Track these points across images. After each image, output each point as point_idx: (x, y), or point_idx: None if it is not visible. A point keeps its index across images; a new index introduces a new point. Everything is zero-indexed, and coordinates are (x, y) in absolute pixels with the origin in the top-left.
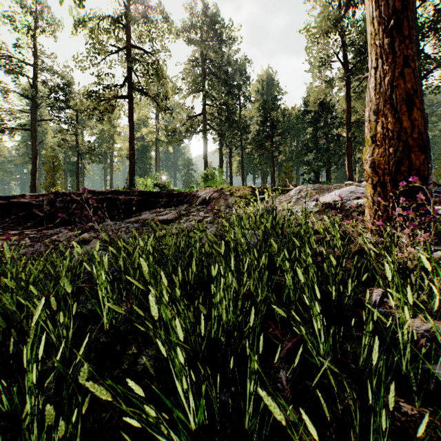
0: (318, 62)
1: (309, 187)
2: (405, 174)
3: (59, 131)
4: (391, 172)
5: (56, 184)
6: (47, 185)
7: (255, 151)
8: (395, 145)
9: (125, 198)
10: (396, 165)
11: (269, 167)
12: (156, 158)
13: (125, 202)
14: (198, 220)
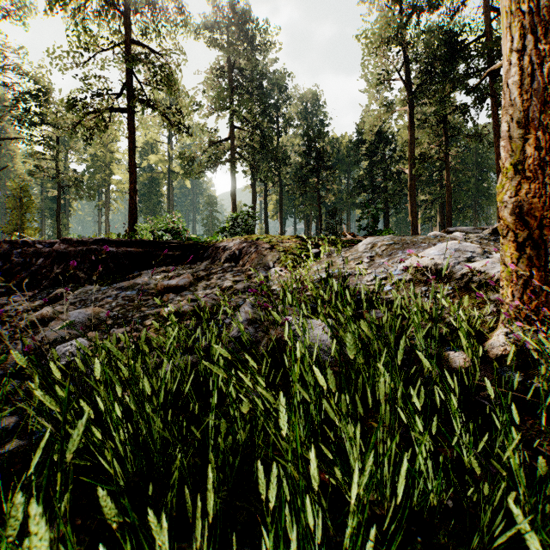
0: (375, 79)
1: (386, 240)
2: None
3: (31, 154)
4: None
5: (26, 227)
6: (12, 229)
7: (298, 189)
8: None
9: (118, 250)
10: None
11: (313, 209)
12: (169, 194)
13: (118, 256)
14: (223, 288)
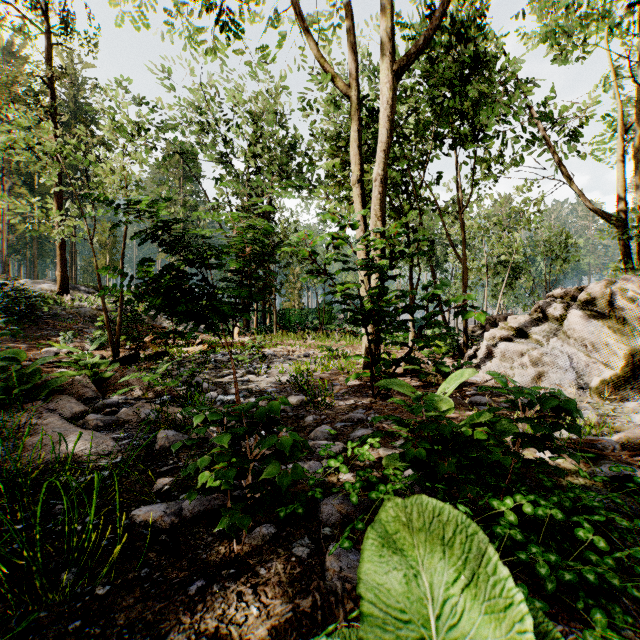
0: None
1: (31, 281)
2: (65, 284)
3: None
4: (63, 283)
5: None
6: None
7: None
8: (64, 278)
9: None
10: (64, 282)
11: None
12: None
13: None
14: None
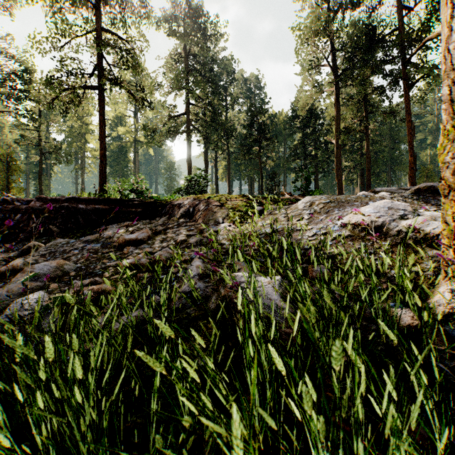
0: (308, 65)
1: (323, 199)
2: None
3: (17, 125)
4: None
5: (12, 187)
6: None
7: (243, 156)
8: None
9: (87, 207)
10: None
11: (256, 173)
12: (135, 160)
13: (87, 213)
14: (178, 242)
